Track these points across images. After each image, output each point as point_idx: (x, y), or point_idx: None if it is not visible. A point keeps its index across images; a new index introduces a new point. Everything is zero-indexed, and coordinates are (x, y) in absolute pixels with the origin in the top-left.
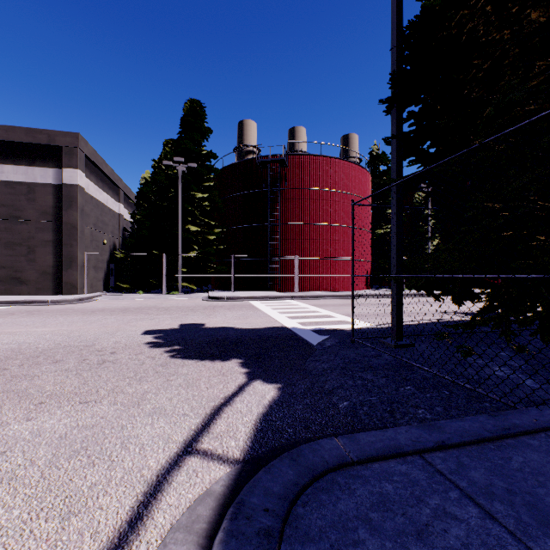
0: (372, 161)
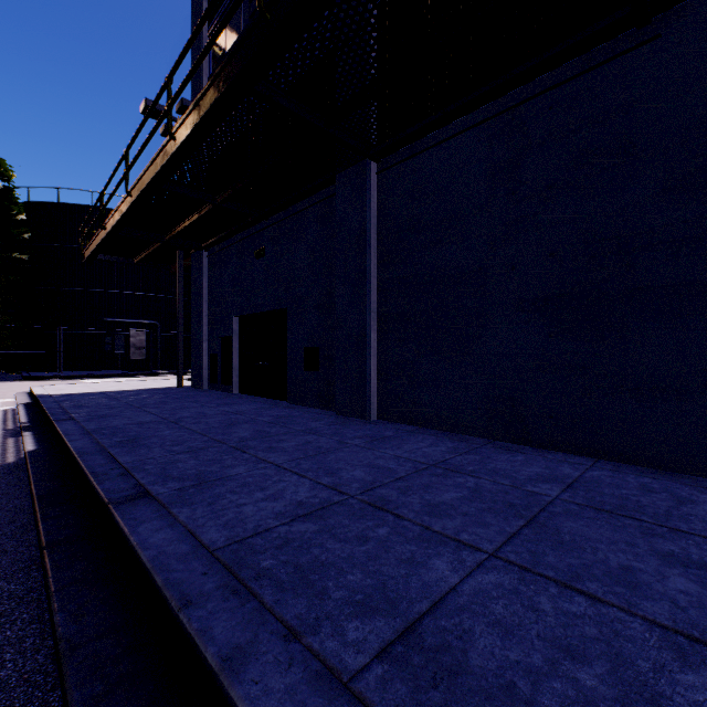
0: None
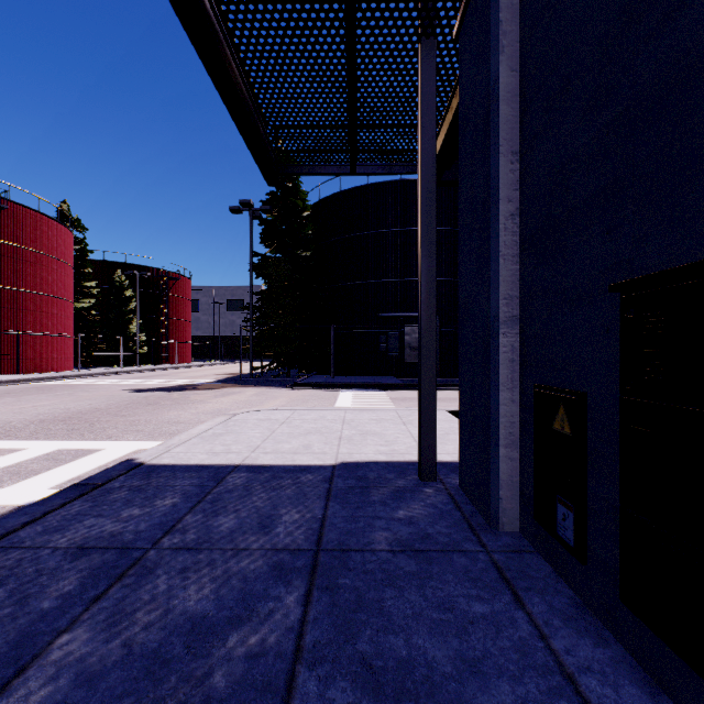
0: (62, 220)
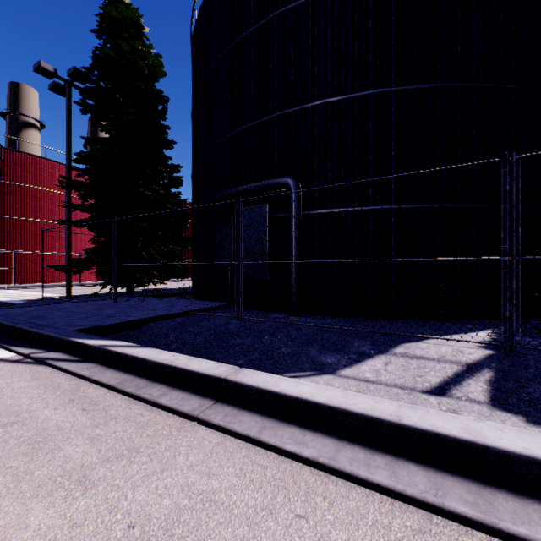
0: None
